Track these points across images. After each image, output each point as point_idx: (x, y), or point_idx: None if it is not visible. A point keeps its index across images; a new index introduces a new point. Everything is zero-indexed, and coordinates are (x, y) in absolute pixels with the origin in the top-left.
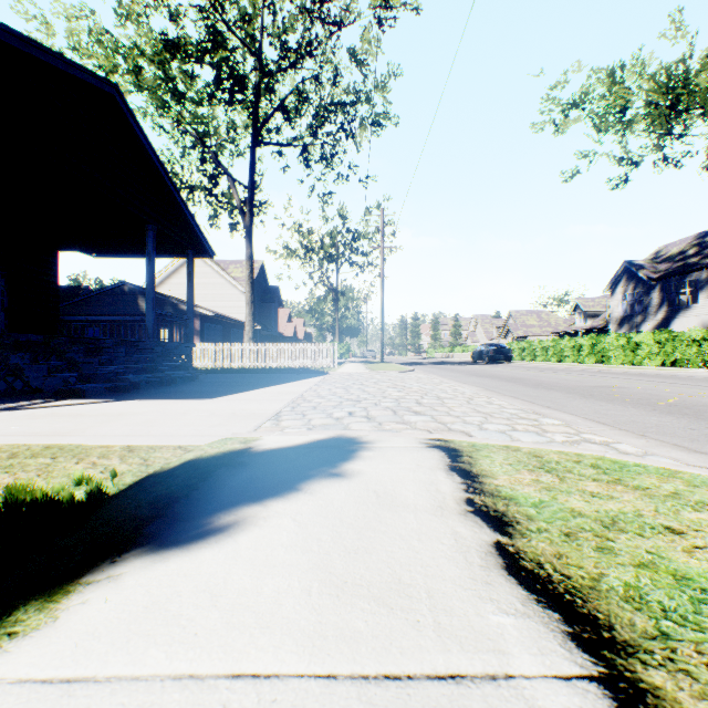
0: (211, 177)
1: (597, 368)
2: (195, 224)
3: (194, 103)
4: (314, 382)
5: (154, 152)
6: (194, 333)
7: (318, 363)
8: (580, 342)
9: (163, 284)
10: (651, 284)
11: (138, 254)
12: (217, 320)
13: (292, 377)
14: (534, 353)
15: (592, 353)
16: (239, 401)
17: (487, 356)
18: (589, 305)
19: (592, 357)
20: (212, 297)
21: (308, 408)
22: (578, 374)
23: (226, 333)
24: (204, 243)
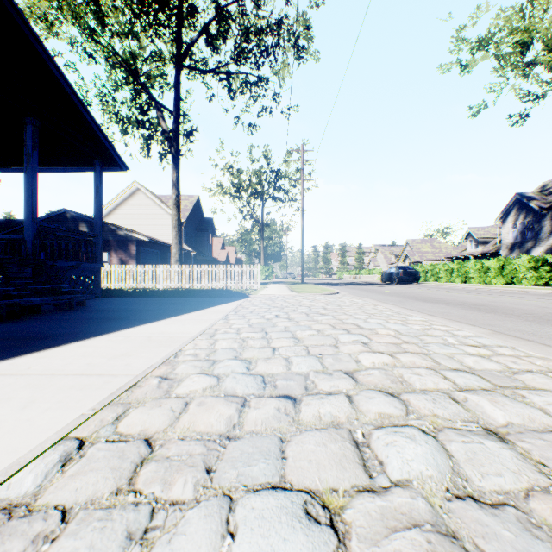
0: (141, 106)
1: (522, 290)
2: (96, 127)
3: (123, 34)
4: (225, 311)
5: (19, 13)
6: (102, 252)
7: (241, 284)
8: (487, 264)
9: (110, 215)
10: (542, 213)
11: (44, 168)
12: (153, 245)
13: (204, 302)
14: (438, 275)
15: (500, 274)
16: (6, 382)
17: (397, 278)
18: (480, 234)
19: (500, 279)
20: (153, 226)
21: (100, 478)
22: (527, 297)
23: (163, 257)
24: (111, 153)
